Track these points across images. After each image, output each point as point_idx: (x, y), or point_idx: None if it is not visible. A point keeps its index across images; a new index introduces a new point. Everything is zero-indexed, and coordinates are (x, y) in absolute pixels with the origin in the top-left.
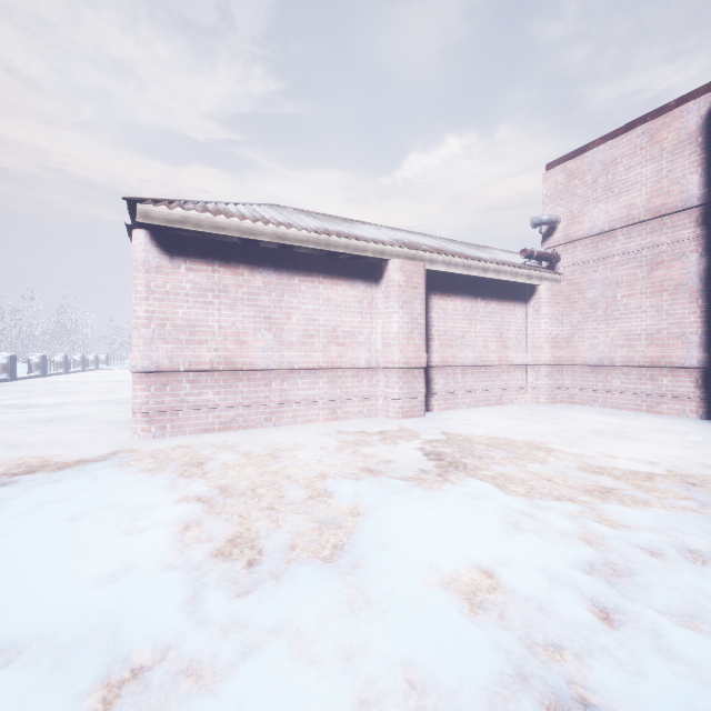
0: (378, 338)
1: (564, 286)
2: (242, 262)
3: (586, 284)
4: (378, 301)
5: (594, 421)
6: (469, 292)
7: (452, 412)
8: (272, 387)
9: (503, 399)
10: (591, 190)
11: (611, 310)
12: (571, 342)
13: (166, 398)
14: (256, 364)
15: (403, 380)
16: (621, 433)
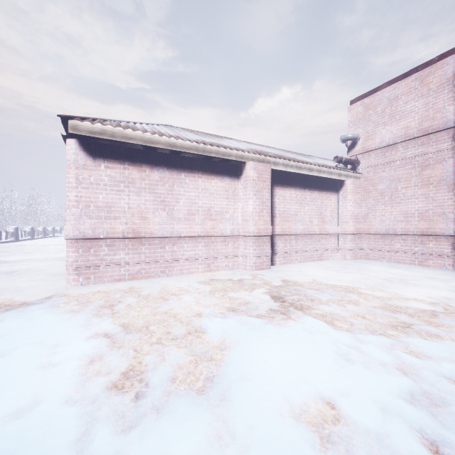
0: (239, 215)
1: (362, 181)
2: (145, 163)
3: (377, 180)
4: (239, 190)
5: (385, 272)
6: (300, 185)
7: (289, 266)
8: (166, 249)
9: (322, 256)
10: (381, 117)
11: (394, 197)
12: (367, 219)
13: (90, 257)
14: (154, 234)
15: (256, 244)
16: (405, 281)
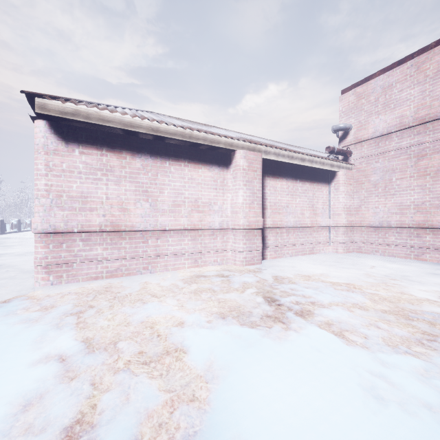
0: (228, 207)
1: (355, 172)
2: (125, 149)
3: (370, 171)
4: (228, 180)
5: (382, 267)
6: (291, 176)
7: (280, 260)
8: (149, 243)
9: (314, 250)
10: (374, 106)
11: (388, 188)
12: (359, 211)
13: (62, 253)
14: (136, 227)
15: (246, 238)
16: (407, 277)
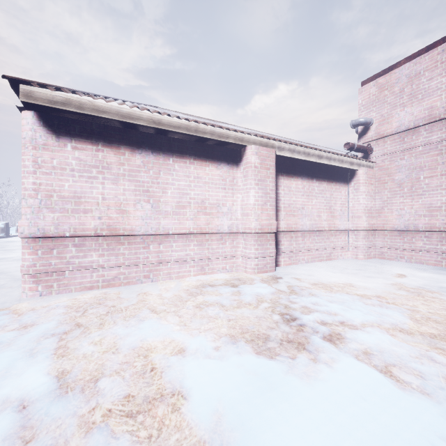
0: (238, 209)
1: (376, 171)
2: (124, 144)
3: (394, 169)
4: (238, 180)
5: (412, 276)
6: (307, 174)
7: (295, 267)
8: (150, 249)
9: (332, 256)
10: (398, 98)
11: (415, 188)
12: (382, 213)
13: (52, 260)
14: (135, 230)
15: (258, 243)
16: (445, 289)
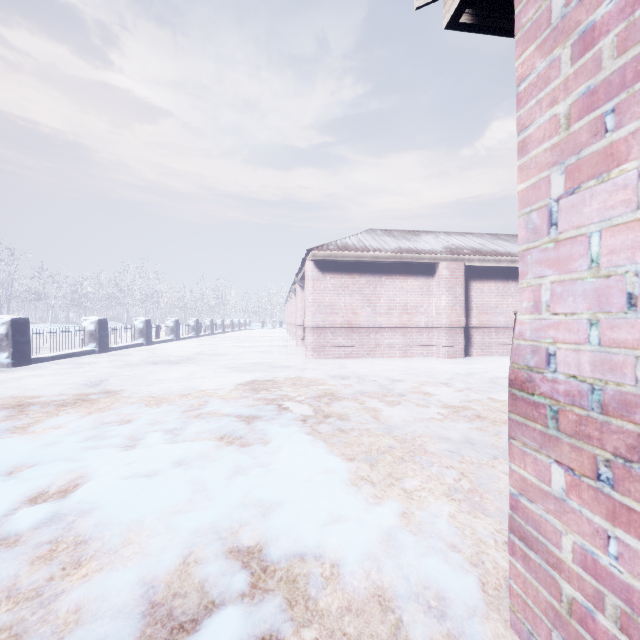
0: (433, 309)
1: None
2: (355, 272)
3: None
4: (433, 287)
5: None
6: (501, 277)
7: (486, 357)
8: (370, 337)
9: None
10: None
11: None
12: None
13: (321, 340)
14: (362, 325)
15: (449, 335)
16: None
